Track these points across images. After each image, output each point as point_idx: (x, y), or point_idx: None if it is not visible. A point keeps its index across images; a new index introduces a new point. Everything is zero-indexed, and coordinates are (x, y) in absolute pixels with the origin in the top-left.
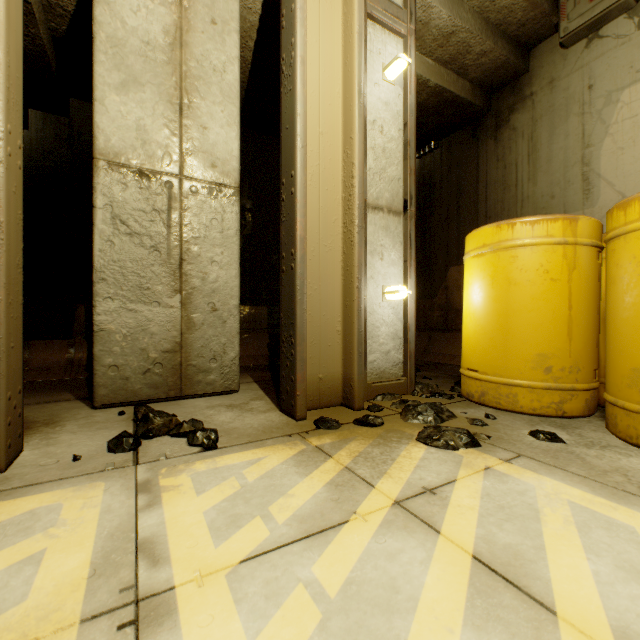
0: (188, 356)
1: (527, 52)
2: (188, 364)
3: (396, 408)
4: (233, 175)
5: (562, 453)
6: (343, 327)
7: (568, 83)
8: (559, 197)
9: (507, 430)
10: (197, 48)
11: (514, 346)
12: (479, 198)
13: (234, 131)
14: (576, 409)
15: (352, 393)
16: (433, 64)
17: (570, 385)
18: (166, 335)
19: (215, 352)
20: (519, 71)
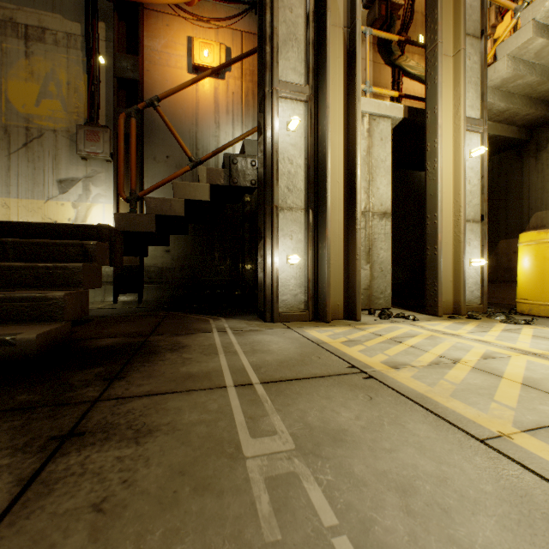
0: (372, 291)
1: None
2: (372, 295)
3: (482, 316)
4: (389, 208)
5: None
6: (453, 279)
7: None
8: None
9: (543, 322)
10: (375, 153)
11: (547, 287)
12: (523, 196)
13: (389, 187)
14: None
15: (459, 308)
16: (491, 123)
17: None
18: (364, 282)
19: (382, 290)
20: None
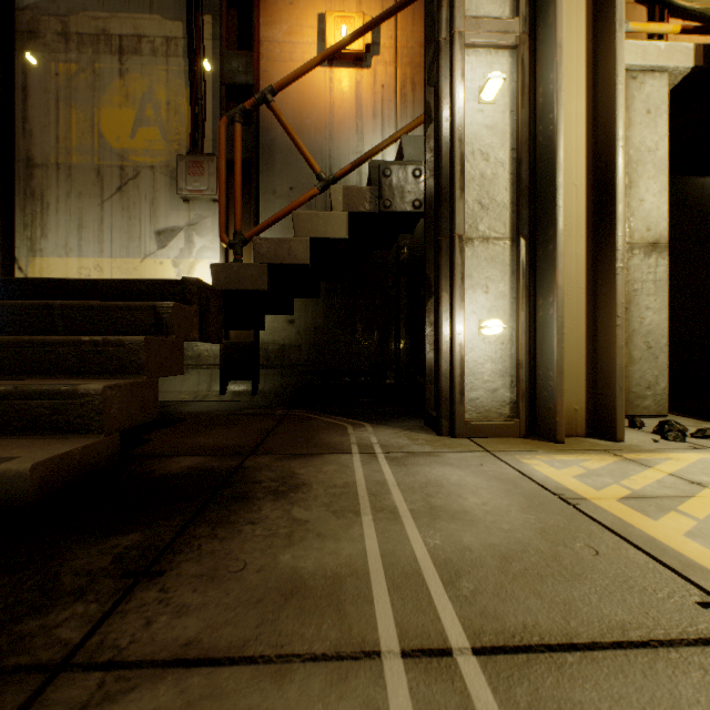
0: (629, 384)
1: None
2: (629, 391)
3: None
4: (663, 234)
5: None
6: None
7: None
8: None
9: None
10: (635, 138)
11: None
12: None
13: (663, 197)
14: None
15: None
16: None
17: None
18: None
19: (649, 382)
20: None
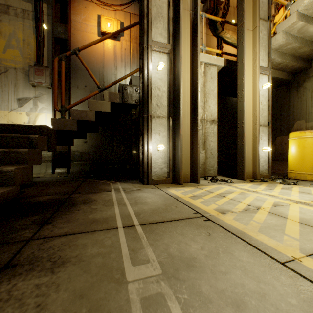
0: (206, 166)
1: (310, 61)
2: (206, 168)
3: (268, 180)
4: (216, 117)
5: None
6: (252, 158)
7: None
8: None
9: (303, 183)
10: (208, 86)
11: (305, 163)
12: (290, 112)
13: (216, 105)
14: None
15: (256, 175)
16: (273, 70)
17: None
18: (201, 160)
19: (212, 165)
20: (307, 68)
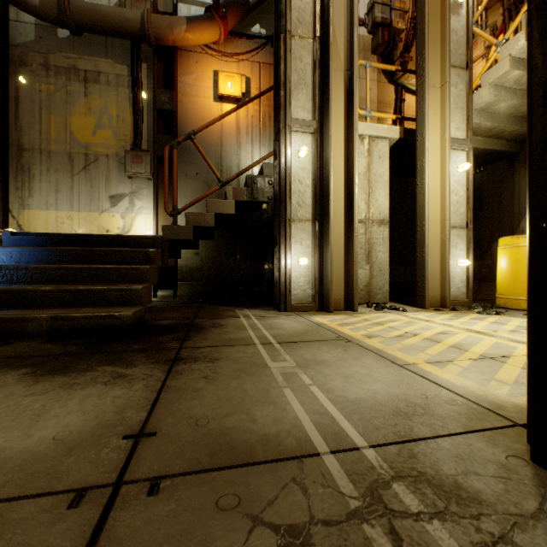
0: (371, 288)
1: None
2: (371, 291)
3: (464, 309)
4: (386, 216)
5: None
6: (440, 277)
7: None
8: None
9: (513, 314)
10: (374, 170)
11: (518, 284)
12: (514, 202)
13: (387, 198)
14: None
15: (445, 302)
16: (482, 139)
17: None
18: (364, 280)
19: (380, 287)
20: None
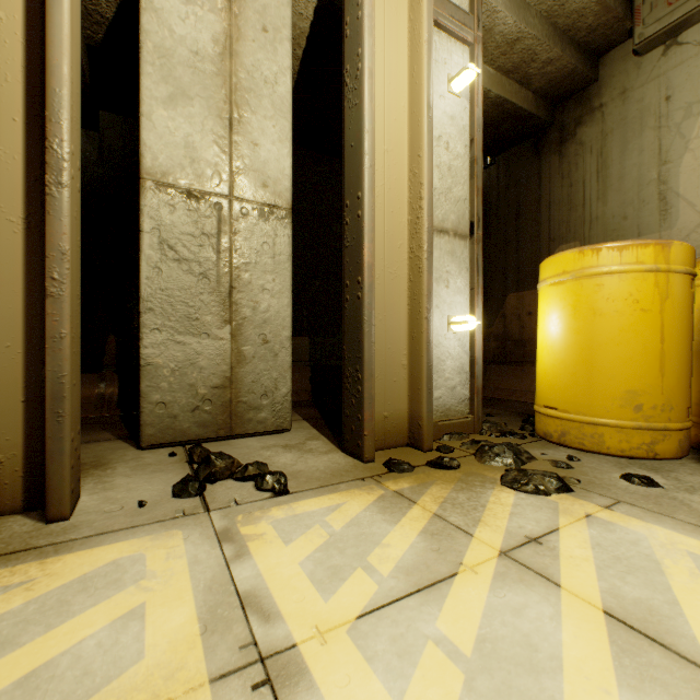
0: (238, 392)
1: (596, 60)
2: (238, 401)
3: (467, 449)
4: (285, 195)
5: (664, 499)
6: (409, 361)
7: (643, 94)
8: (632, 218)
9: (596, 473)
10: (248, 58)
11: (600, 382)
12: (541, 219)
13: (286, 148)
14: (669, 450)
15: (420, 433)
16: (494, 73)
17: (662, 424)
18: (215, 369)
19: (266, 388)
20: (587, 80)
